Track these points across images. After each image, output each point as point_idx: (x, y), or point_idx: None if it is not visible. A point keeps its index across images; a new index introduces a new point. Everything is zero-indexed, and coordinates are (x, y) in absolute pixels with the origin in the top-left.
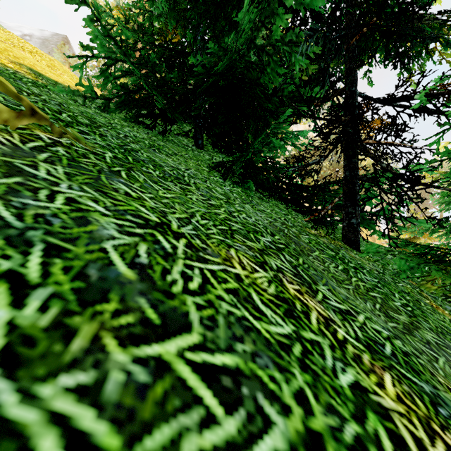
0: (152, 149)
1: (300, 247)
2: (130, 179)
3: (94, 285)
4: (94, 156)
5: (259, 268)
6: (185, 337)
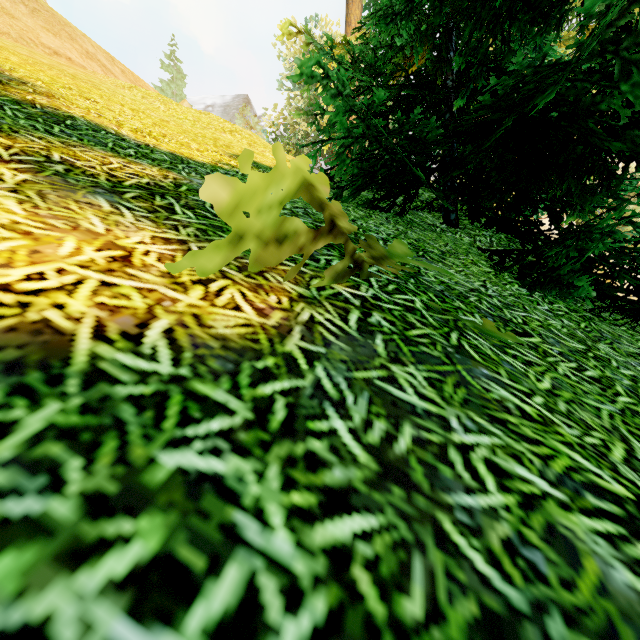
0: (421, 255)
1: None
2: (485, 361)
3: None
4: (412, 315)
5: None
6: None
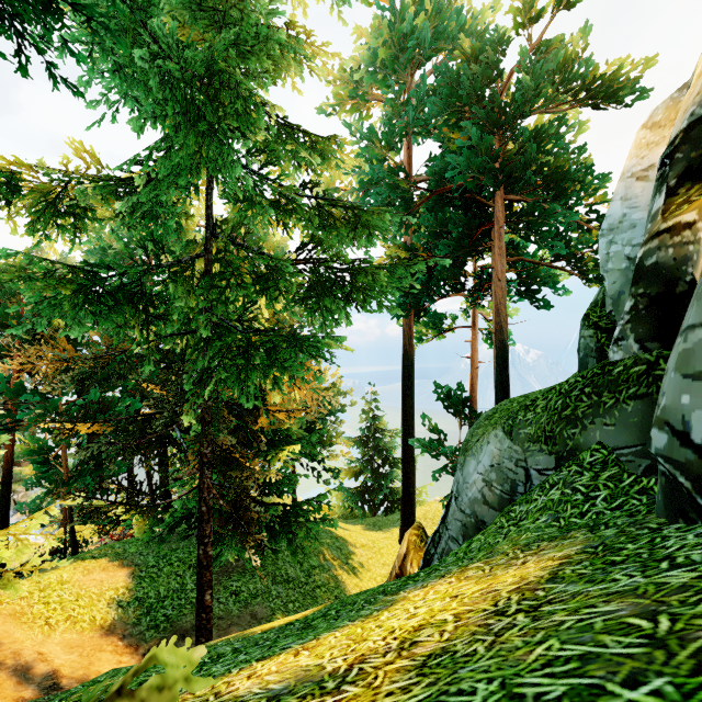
0: None
1: None
2: None
3: None
4: None
5: None
6: (147, 678)
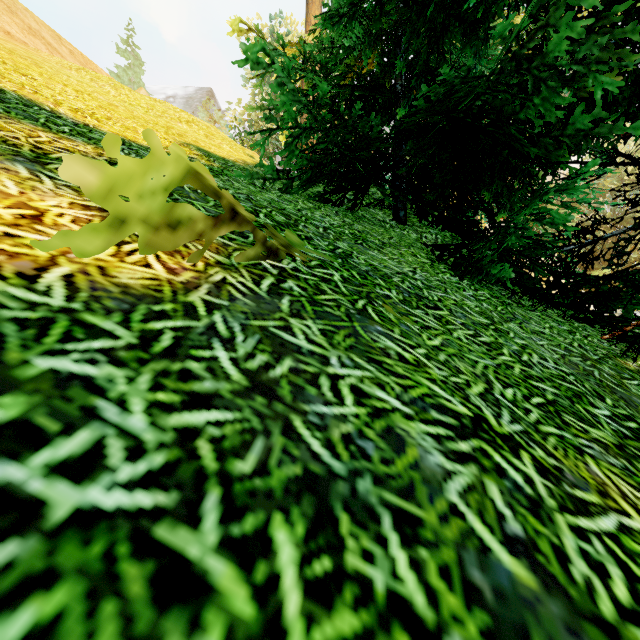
0: (359, 243)
1: (638, 410)
2: (383, 321)
3: (498, 615)
4: (326, 285)
5: None
6: None
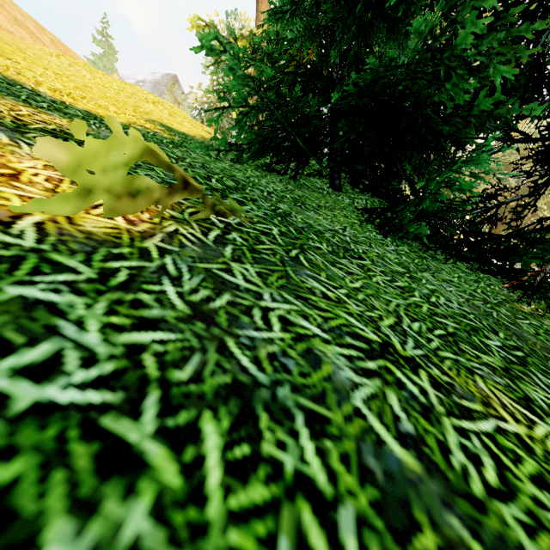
0: (298, 205)
1: (528, 344)
2: (312, 267)
3: (386, 491)
4: (266, 237)
5: (531, 414)
6: None
